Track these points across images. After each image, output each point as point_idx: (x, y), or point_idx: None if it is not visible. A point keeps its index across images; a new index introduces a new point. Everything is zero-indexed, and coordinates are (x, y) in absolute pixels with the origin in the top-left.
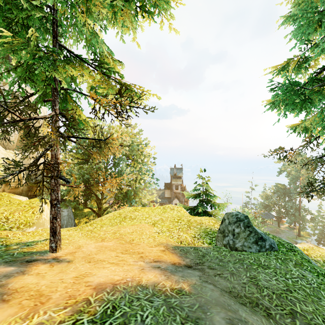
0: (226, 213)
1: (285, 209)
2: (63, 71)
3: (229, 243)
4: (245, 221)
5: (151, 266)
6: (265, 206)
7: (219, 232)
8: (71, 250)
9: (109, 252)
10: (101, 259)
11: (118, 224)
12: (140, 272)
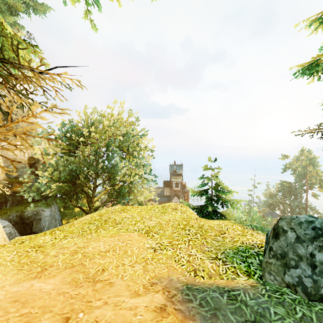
0: (282, 217)
1: (291, 208)
2: None
3: (302, 284)
4: None
5: None
6: (269, 205)
7: (270, 255)
8: None
9: None
10: None
11: (91, 233)
12: None
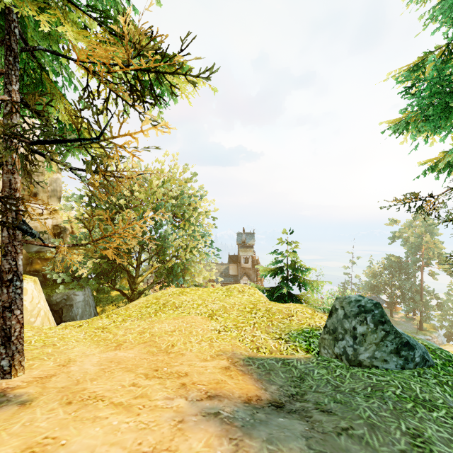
0: (338, 297)
1: (401, 292)
2: (17, 2)
3: (346, 352)
4: (375, 313)
5: (200, 411)
6: (372, 288)
7: (325, 331)
8: (47, 371)
9: (122, 375)
10: (99, 393)
11: (151, 316)
12: (175, 433)
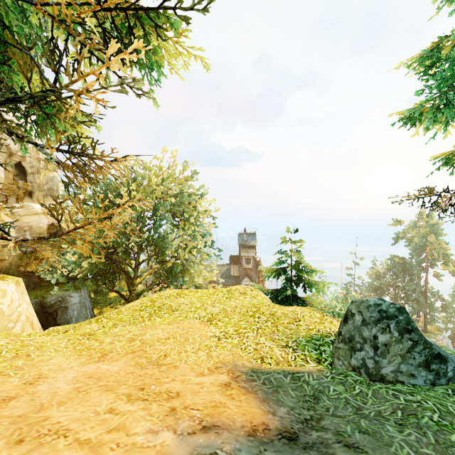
0: (353, 300)
1: (405, 293)
2: None
3: (365, 365)
4: (399, 319)
5: (191, 451)
6: (375, 289)
7: (339, 339)
8: (8, 391)
9: (99, 396)
10: (63, 425)
11: (145, 321)
12: None
